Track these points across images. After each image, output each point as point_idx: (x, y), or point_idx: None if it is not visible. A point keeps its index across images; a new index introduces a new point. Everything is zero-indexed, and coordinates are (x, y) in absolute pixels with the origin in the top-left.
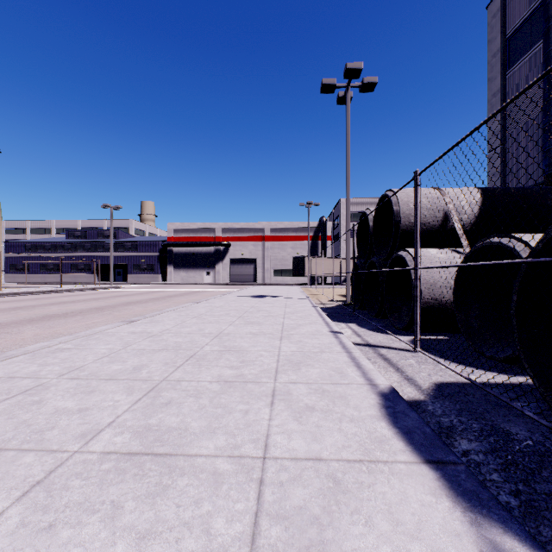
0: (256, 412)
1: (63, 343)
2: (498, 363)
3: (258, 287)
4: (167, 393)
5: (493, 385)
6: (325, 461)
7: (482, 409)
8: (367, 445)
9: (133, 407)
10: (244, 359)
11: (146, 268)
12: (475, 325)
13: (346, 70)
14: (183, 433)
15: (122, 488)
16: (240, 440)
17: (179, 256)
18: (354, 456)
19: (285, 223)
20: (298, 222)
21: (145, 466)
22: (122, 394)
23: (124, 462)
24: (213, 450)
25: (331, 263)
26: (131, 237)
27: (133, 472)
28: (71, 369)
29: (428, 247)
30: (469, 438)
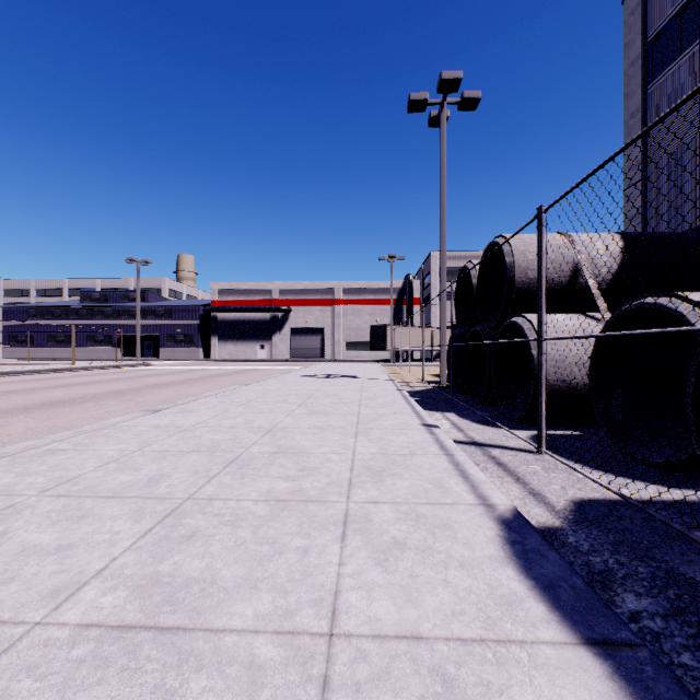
0: (320, 552)
1: (58, 442)
2: (656, 470)
3: (326, 364)
4: (192, 520)
5: (656, 503)
6: (427, 640)
7: (647, 542)
8: (490, 610)
9: (138, 543)
10: (305, 465)
11: (183, 340)
12: (619, 417)
13: (440, 81)
14: (207, 589)
15: (98, 697)
16: (294, 601)
17: (226, 325)
18: (471, 632)
19: (361, 283)
20: (378, 282)
21: (141, 651)
22: (125, 521)
23: (109, 644)
24: (251, 621)
25: (420, 333)
26: (164, 300)
27: (120, 663)
28: (60, 481)
29: (551, 312)
30: (637, 591)
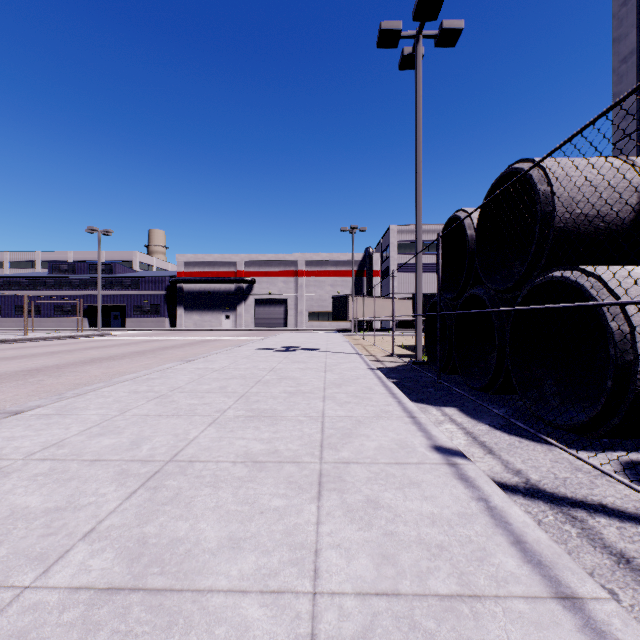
0: None
1: None
2: None
3: (288, 335)
4: None
5: None
6: None
7: None
8: None
9: None
10: None
11: (149, 310)
12: None
13: (418, 2)
14: None
15: None
16: None
17: (192, 295)
18: None
19: (323, 255)
20: (339, 254)
21: None
22: None
23: None
24: None
25: (380, 304)
26: (132, 272)
27: None
28: None
29: (601, 265)
30: None
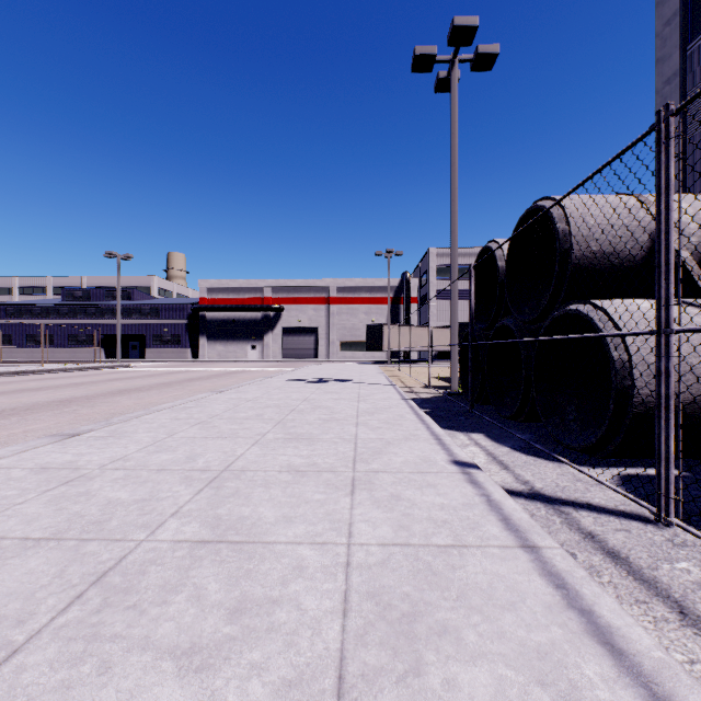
0: None
1: None
2: None
3: (319, 366)
4: None
5: None
6: None
7: None
8: None
9: None
10: (247, 591)
11: (170, 340)
12: None
13: (452, 29)
14: None
15: None
16: None
17: (215, 324)
18: None
19: (357, 281)
20: (374, 280)
21: None
22: None
23: None
24: None
25: (418, 333)
26: (151, 299)
27: None
28: None
29: (618, 298)
30: None
